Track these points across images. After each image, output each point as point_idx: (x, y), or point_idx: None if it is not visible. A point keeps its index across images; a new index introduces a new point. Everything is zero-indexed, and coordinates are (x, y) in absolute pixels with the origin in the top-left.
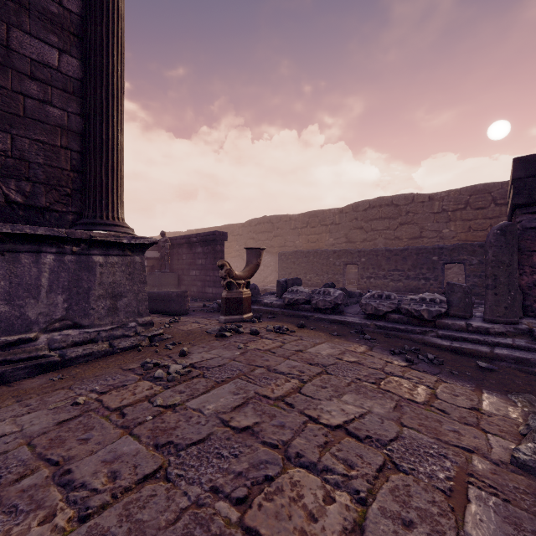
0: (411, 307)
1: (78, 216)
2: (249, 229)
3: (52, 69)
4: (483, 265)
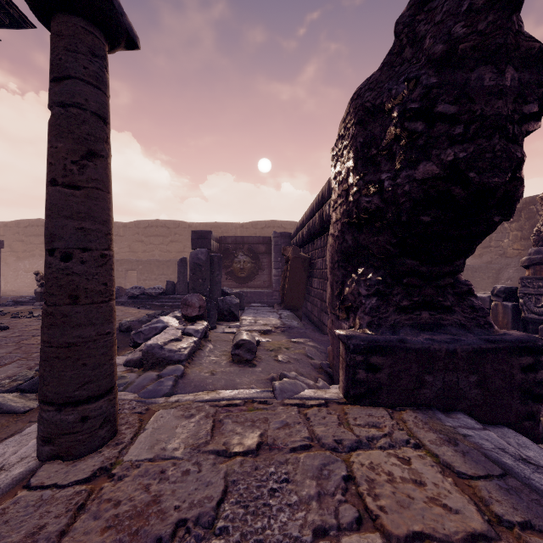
0: (149, 291)
1: None
2: (17, 230)
3: None
4: None
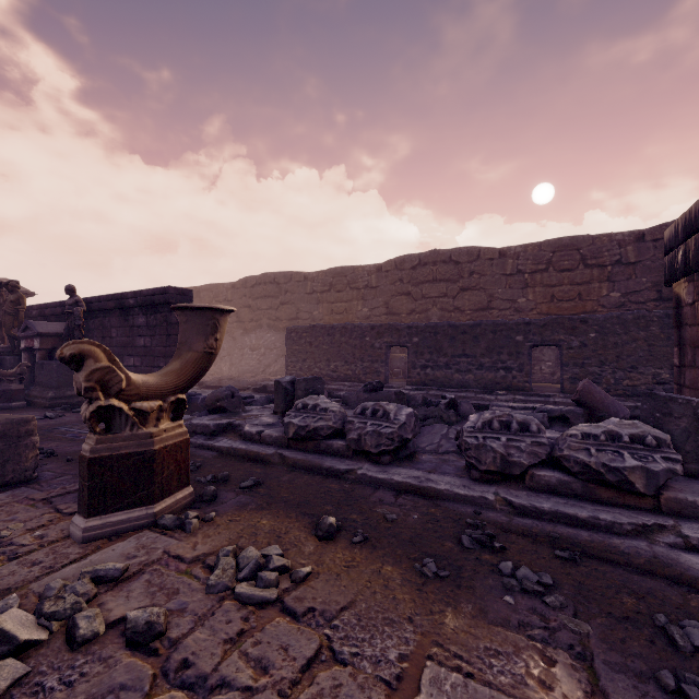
0: (597, 460)
1: None
2: (243, 291)
3: None
4: (587, 348)
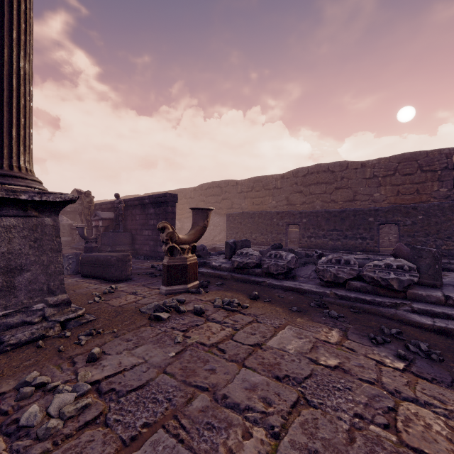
0: (377, 275)
1: None
2: (200, 192)
3: None
4: (416, 225)
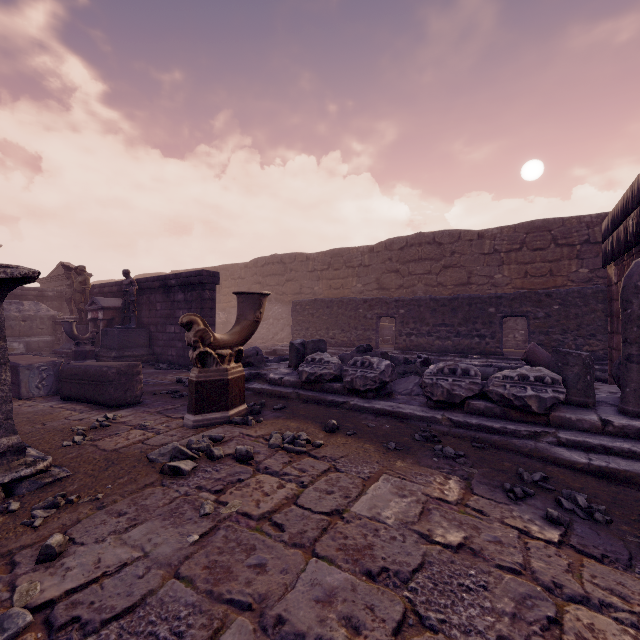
0: (509, 392)
1: None
2: (255, 270)
3: None
4: (551, 318)
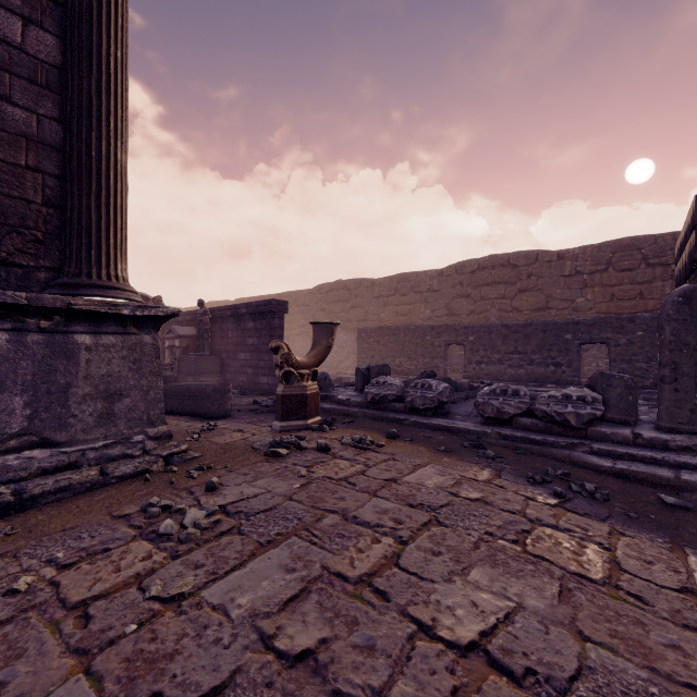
0: (551, 409)
1: (54, 274)
2: (319, 297)
3: (11, 46)
4: (634, 345)
